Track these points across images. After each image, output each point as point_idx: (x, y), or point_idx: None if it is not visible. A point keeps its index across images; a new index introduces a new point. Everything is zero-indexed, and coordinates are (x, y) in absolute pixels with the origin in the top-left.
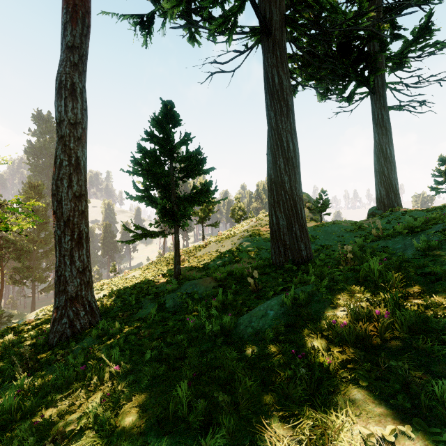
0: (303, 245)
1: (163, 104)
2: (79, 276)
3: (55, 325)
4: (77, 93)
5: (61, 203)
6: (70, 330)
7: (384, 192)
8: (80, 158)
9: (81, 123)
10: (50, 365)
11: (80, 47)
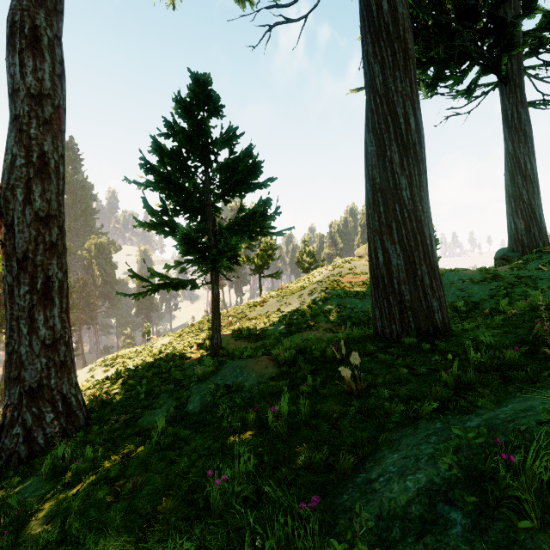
0: (436, 302)
1: (192, 76)
2: (46, 353)
3: (1, 437)
4: (43, 45)
5: (13, 228)
6: (25, 447)
7: (522, 226)
8: (48, 155)
9: (52, 97)
10: None
11: None
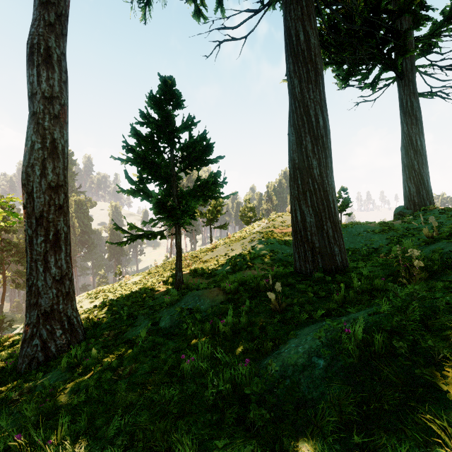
0: (337, 248)
1: (161, 79)
2: (56, 286)
3: (24, 346)
4: (54, 60)
5: (32, 195)
6: (42, 354)
7: (414, 189)
8: (57, 140)
9: (59, 98)
10: (4, 407)
11: (57, 3)
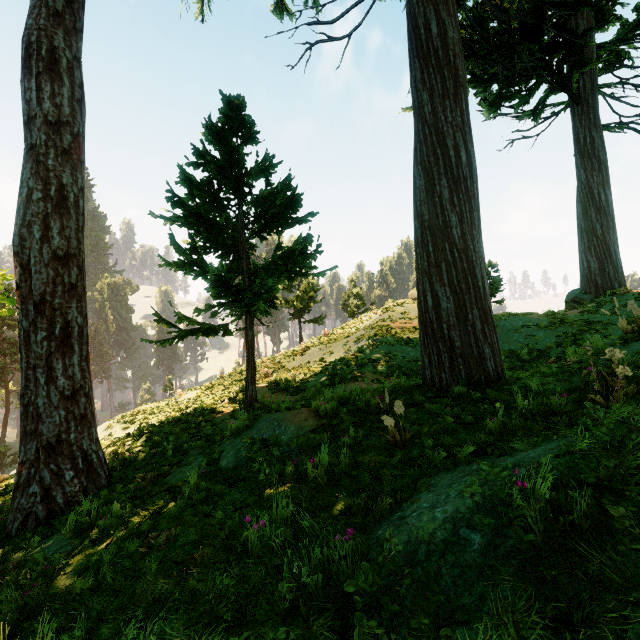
0: (488, 349)
1: (225, 99)
2: (65, 405)
3: (17, 496)
4: (62, 68)
5: (29, 268)
6: (43, 507)
7: (595, 265)
8: (67, 188)
9: (71, 124)
10: None
11: None
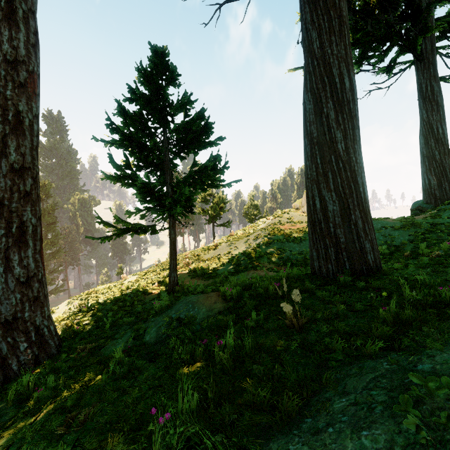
0: (368, 244)
1: (152, 48)
2: (20, 289)
3: None
4: (18, 17)
5: None
6: (0, 373)
7: (435, 182)
8: (23, 114)
9: (26, 63)
10: None
11: None
